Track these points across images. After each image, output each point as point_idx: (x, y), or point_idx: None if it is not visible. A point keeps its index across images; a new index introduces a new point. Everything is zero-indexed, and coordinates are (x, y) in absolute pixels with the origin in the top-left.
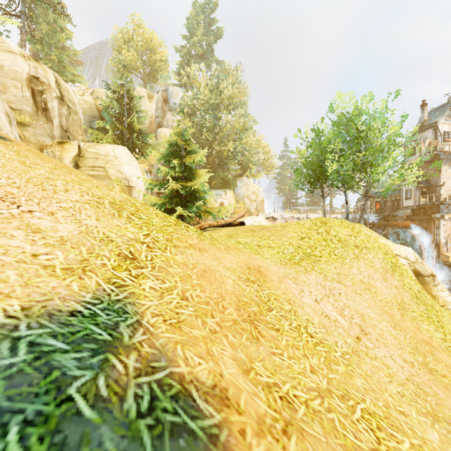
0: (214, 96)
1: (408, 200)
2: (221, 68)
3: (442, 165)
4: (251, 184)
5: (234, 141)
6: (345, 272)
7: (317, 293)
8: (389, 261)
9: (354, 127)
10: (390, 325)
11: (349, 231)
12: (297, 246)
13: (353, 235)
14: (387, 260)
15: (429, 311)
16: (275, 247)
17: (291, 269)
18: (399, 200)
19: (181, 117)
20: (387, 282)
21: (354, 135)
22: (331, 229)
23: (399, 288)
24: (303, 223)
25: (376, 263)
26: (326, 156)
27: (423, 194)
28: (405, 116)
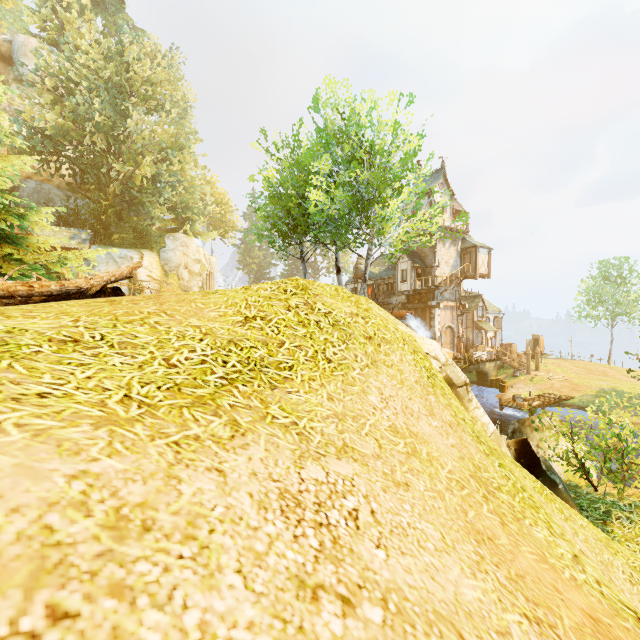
0: (112, 65)
1: (404, 283)
2: (142, 43)
3: (437, 242)
4: (194, 246)
5: (157, 165)
6: (356, 407)
7: (249, 615)
8: (422, 367)
9: (351, 142)
10: (528, 621)
11: (352, 306)
12: (226, 339)
13: (360, 313)
14: (419, 364)
15: (504, 468)
16: (144, 345)
17: (152, 441)
18: (394, 283)
19: (38, 93)
20: (435, 418)
21: (350, 157)
22: (318, 300)
23: (455, 427)
24: (257, 288)
25: (408, 374)
26: (308, 183)
27: (419, 276)
28: (421, 135)
